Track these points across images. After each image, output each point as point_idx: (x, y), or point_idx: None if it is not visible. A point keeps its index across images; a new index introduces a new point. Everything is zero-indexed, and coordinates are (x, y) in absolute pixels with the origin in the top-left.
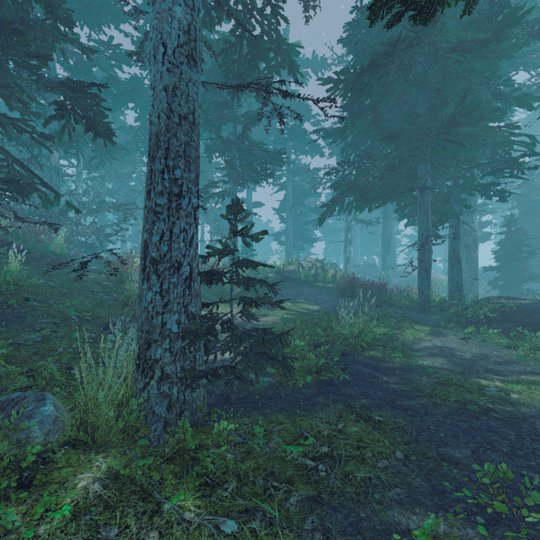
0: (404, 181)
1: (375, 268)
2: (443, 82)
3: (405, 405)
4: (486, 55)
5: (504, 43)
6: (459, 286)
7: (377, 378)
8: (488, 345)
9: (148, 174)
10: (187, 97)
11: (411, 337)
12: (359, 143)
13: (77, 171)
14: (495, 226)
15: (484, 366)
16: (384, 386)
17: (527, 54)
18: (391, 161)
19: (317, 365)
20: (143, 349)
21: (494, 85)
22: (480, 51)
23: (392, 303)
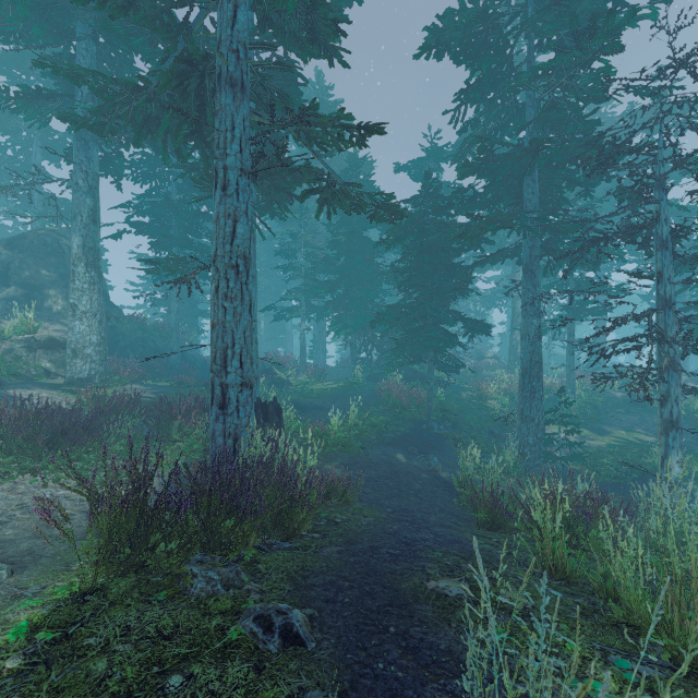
0: None
1: None
2: None
3: None
4: None
5: None
6: None
7: None
8: None
9: (522, 382)
10: (538, 353)
11: None
12: None
13: None
14: None
15: None
16: None
17: None
18: None
19: (615, 475)
20: (521, 448)
21: None
22: None
23: None
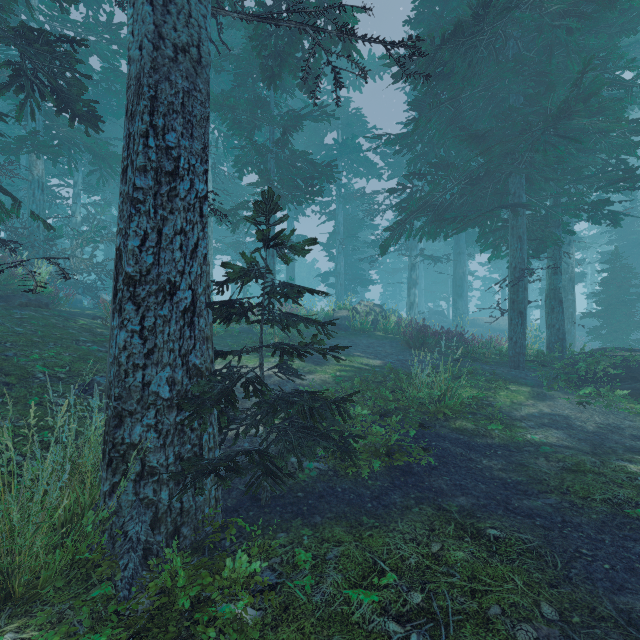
0: (490, 200)
1: (442, 316)
2: (546, 64)
3: (527, 507)
4: (601, 30)
5: (637, 1)
6: (561, 334)
7: (474, 461)
8: (613, 412)
9: (125, 141)
10: (188, 18)
11: (507, 400)
12: (430, 154)
13: (74, 193)
14: (586, 266)
15: (620, 442)
16: (487, 475)
17: (637, 48)
18: (476, 171)
19: (388, 444)
20: (111, 427)
21: (611, 70)
22: (595, 22)
23: (476, 356)
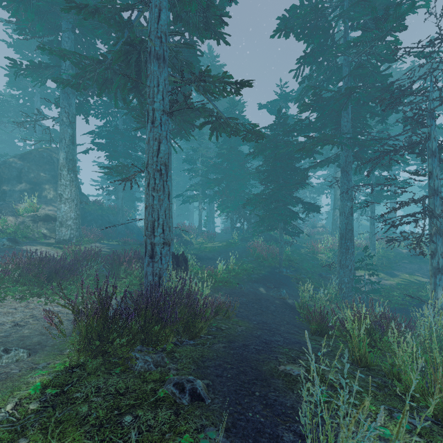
0: None
1: None
2: None
3: None
4: None
5: None
6: None
7: None
8: None
9: (340, 243)
10: (350, 224)
11: None
12: None
13: None
14: None
15: None
16: None
17: None
18: None
19: (401, 303)
20: (340, 285)
21: None
22: None
23: None
